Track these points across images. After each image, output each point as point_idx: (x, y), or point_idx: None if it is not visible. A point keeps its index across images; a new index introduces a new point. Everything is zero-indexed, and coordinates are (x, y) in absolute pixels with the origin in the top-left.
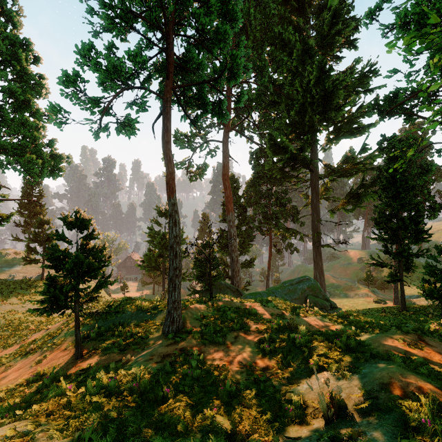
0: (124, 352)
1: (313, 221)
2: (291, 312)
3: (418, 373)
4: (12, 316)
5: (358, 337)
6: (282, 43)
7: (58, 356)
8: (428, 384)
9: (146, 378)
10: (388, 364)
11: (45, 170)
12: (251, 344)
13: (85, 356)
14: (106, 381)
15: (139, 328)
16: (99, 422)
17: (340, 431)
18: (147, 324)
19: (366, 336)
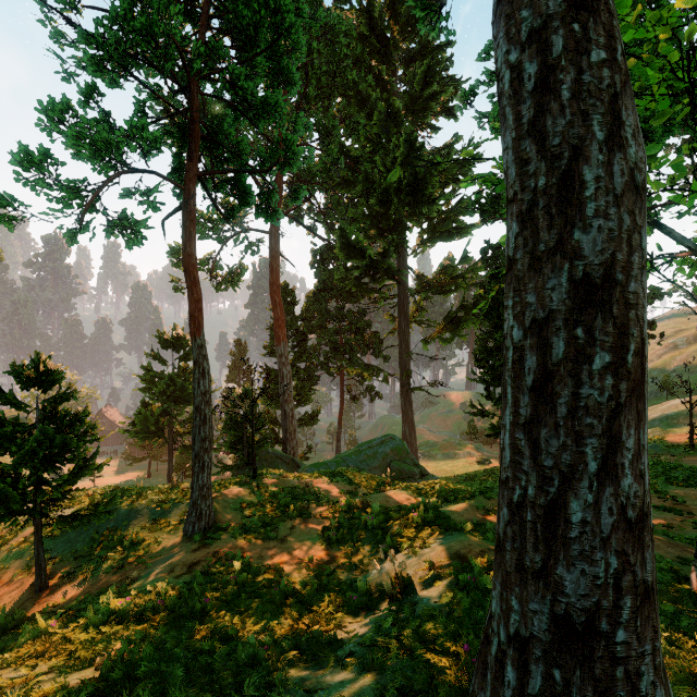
0: (124, 570)
1: (401, 354)
2: (366, 487)
3: (485, 539)
4: None
5: (438, 509)
6: (358, 98)
7: None
8: (490, 547)
9: (170, 594)
10: (459, 534)
11: None
12: (312, 535)
13: (54, 586)
14: (115, 605)
15: (143, 532)
16: (132, 638)
17: (402, 605)
18: (157, 525)
19: (447, 507)
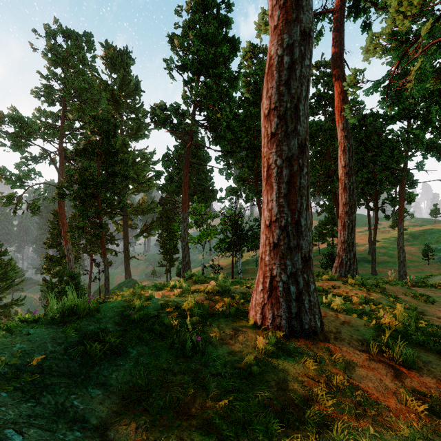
0: None
1: (125, 243)
2: None
3: None
4: None
5: None
6: None
7: None
8: None
9: None
10: None
11: None
12: None
13: None
14: None
15: None
16: None
17: None
18: None
19: None
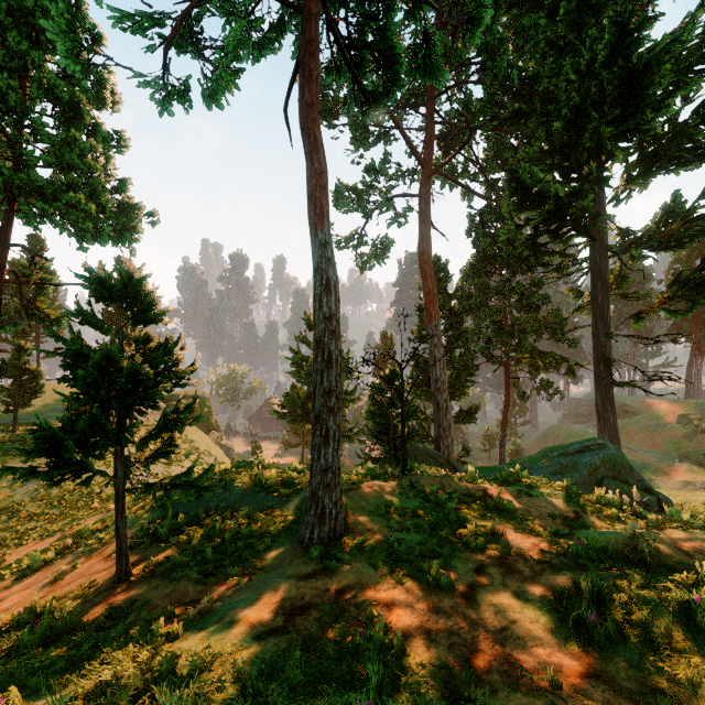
0: (209, 581)
1: (595, 337)
2: (594, 513)
3: None
4: (70, 484)
5: None
6: None
7: (92, 570)
8: None
9: (220, 700)
10: None
11: (107, 227)
12: (528, 598)
13: (132, 579)
14: None
15: (252, 524)
16: None
17: None
18: (269, 518)
19: None
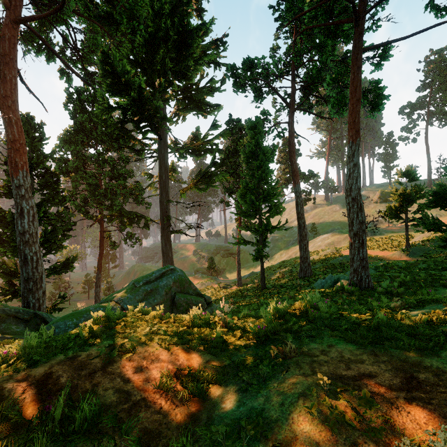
0: None
1: (162, 202)
2: (199, 343)
3: None
4: None
5: None
6: None
7: None
8: None
9: None
10: None
11: None
12: None
13: None
14: None
15: None
16: None
17: None
18: None
19: None
